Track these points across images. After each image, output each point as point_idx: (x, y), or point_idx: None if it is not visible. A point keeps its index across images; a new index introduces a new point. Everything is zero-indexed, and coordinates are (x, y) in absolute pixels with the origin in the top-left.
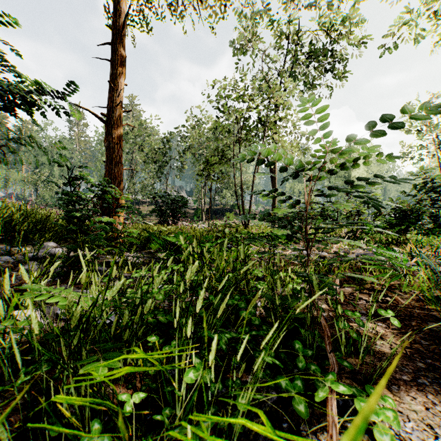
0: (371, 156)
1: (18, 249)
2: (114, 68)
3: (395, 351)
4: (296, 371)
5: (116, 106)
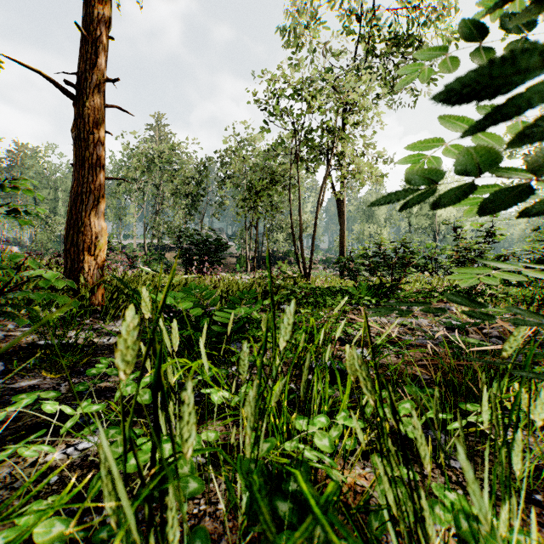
0: None
1: None
2: (90, 6)
3: None
4: None
5: (92, 69)
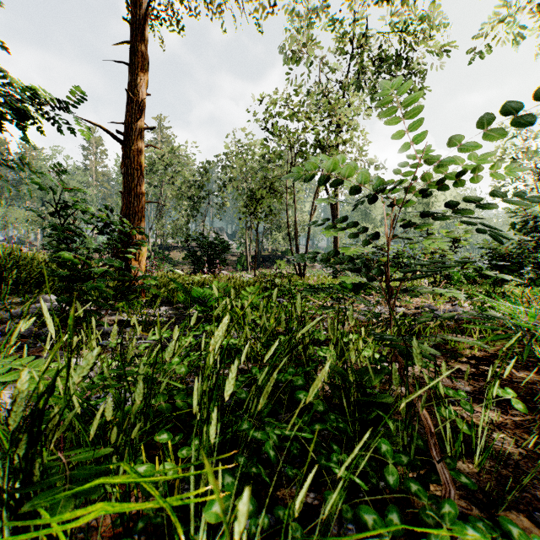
0: (483, 167)
1: (4, 304)
2: (134, 73)
3: (524, 450)
4: (382, 486)
5: (136, 122)
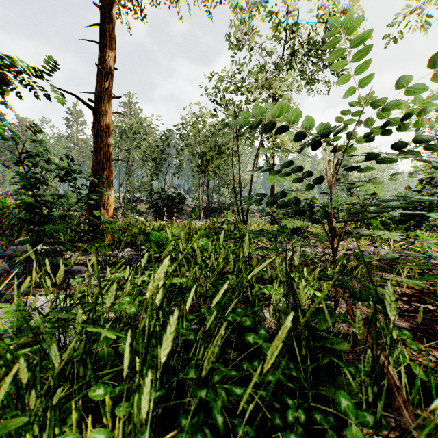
0: (429, 110)
1: None
2: (103, 50)
3: None
4: None
5: (105, 91)
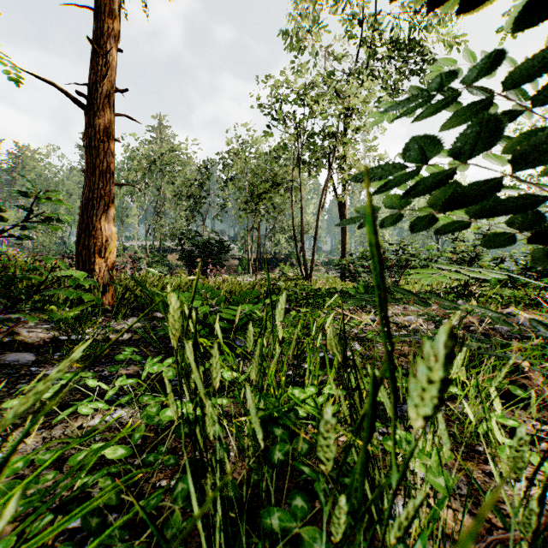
0: None
1: None
2: (100, 20)
3: None
4: None
5: (103, 81)
